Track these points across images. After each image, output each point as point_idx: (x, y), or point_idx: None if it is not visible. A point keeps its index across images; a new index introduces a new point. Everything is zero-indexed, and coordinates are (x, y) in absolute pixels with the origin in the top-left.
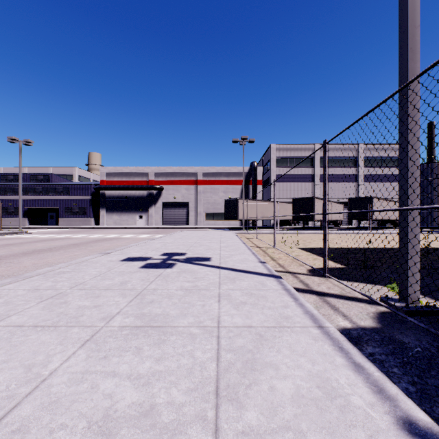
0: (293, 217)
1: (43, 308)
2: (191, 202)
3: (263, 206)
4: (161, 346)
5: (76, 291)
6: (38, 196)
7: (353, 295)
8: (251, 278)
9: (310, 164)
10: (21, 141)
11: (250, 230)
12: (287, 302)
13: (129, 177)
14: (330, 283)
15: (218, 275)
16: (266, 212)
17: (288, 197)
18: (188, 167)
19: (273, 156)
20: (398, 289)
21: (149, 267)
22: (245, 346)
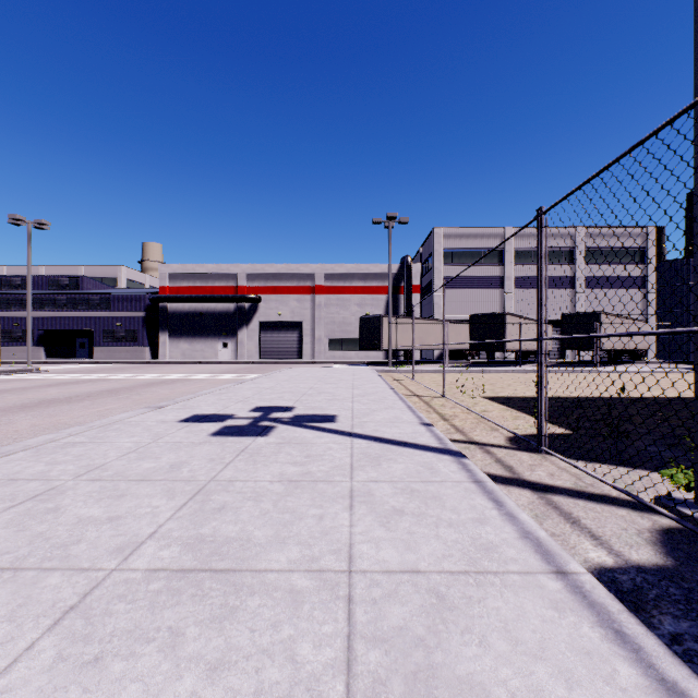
0: (471, 345)
1: (8, 523)
2: (305, 321)
3: (422, 327)
4: (226, 625)
5: (84, 483)
6: (61, 312)
7: (601, 492)
8: (409, 456)
9: (497, 259)
10: (31, 223)
11: (402, 367)
12: (483, 509)
13: (206, 281)
14: (552, 465)
15: (349, 450)
16: (427, 338)
17: (462, 314)
18: (301, 265)
19: (438, 246)
20: (684, 479)
21: (228, 435)
22: (409, 626)
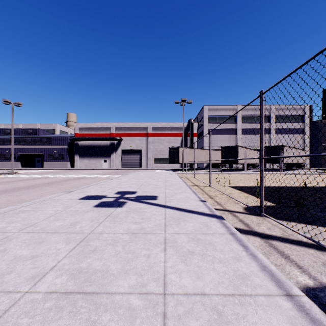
0: (221, 161)
1: None
2: (143, 150)
3: (198, 152)
4: None
5: (23, 234)
6: (28, 145)
7: (297, 239)
8: (195, 218)
9: (234, 120)
10: (13, 103)
11: (188, 171)
12: (237, 251)
13: (96, 131)
14: (268, 223)
15: (164, 215)
16: (200, 158)
17: (217, 146)
18: (141, 123)
19: (205, 114)
20: None
21: (102, 206)
22: None
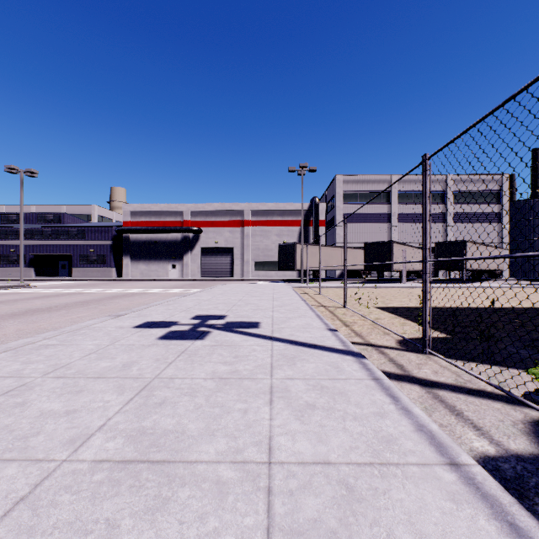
0: (365, 266)
1: None
2: (236, 248)
3: (327, 252)
4: (157, 517)
5: (50, 380)
6: (47, 240)
7: (478, 387)
8: (319, 356)
9: (385, 200)
10: (23, 171)
11: (311, 283)
12: (382, 404)
13: (159, 216)
14: (435, 364)
15: (270, 351)
16: (331, 261)
17: (358, 242)
18: (233, 204)
19: (339, 189)
20: None
21: (172, 338)
22: (322, 518)
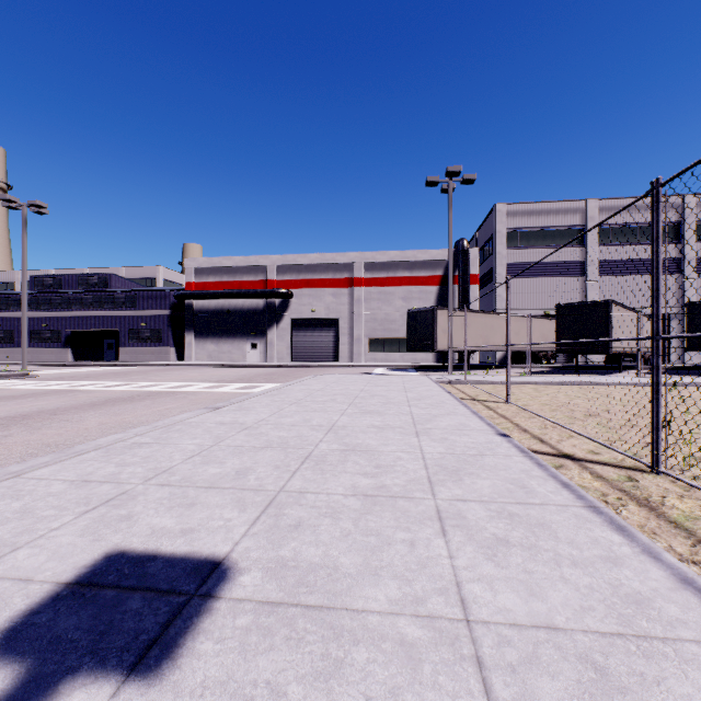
0: (557, 345)
1: None
2: (341, 319)
3: (486, 323)
4: None
5: None
6: (87, 311)
7: None
8: None
9: (577, 240)
10: (26, 205)
11: (468, 375)
12: None
13: (233, 275)
14: None
15: None
16: (492, 337)
17: (531, 307)
18: (338, 254)
19: (500, 226)
20: None
21: None
22: None
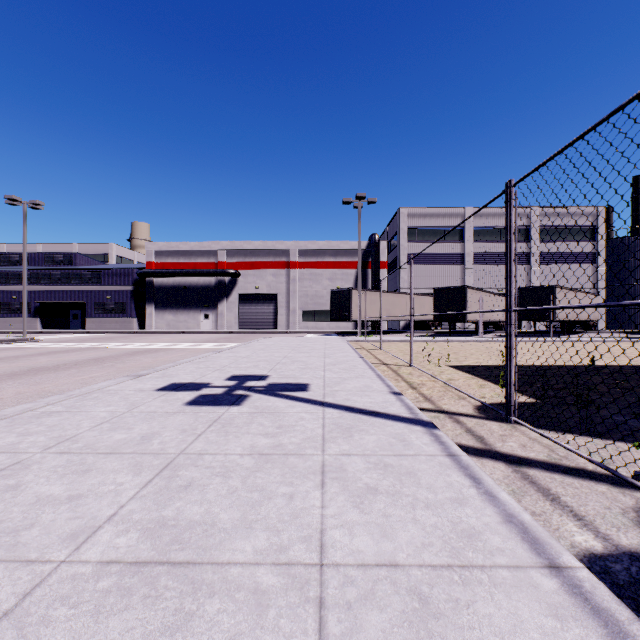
0: (434, 316)
1: None
2: (280, 295)
3: (389, 299)
4: (178, 639)
5: (51, 456)
6: (55, 286)
7: (576, 465)
8: (381, 427)
9: (458, 237)
10: (26, 203)
11: (370, 337)
12: (461, 487)
13: (189, 257)
14: (522, 436)
15: (321, 420)
16: (393, 310)
17: (425, 287)
18: (277, 243)
19: (403, 225)
20: None
21: (202, 404)
22: None
